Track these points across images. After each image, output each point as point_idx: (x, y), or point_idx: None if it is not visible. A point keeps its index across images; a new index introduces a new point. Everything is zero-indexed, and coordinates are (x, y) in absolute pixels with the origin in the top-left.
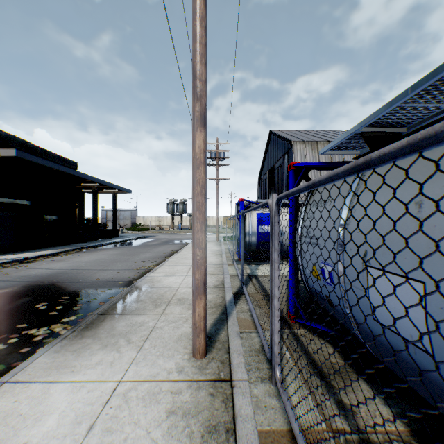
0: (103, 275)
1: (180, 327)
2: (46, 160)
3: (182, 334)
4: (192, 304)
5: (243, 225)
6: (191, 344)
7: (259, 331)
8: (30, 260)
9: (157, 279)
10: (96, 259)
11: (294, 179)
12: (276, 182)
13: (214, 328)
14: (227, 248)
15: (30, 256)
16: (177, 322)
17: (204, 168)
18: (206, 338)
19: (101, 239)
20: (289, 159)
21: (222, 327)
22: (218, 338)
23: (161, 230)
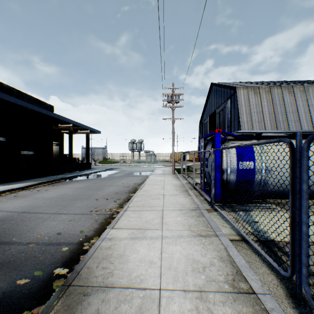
0: (51, 226)
1: None
2: (19, 99)
3: None
4: None
5: (307, 163)
6: None
7: None
8: None
9: (119, 248)
10: (58, 195)
11: None
12: (217, 124)
13: None
14: (187, 181)
15: None
16: None
17: None
18: None
19: (75, 171)
20: (232, 103)
21: None
22: None
23: (124, 163)
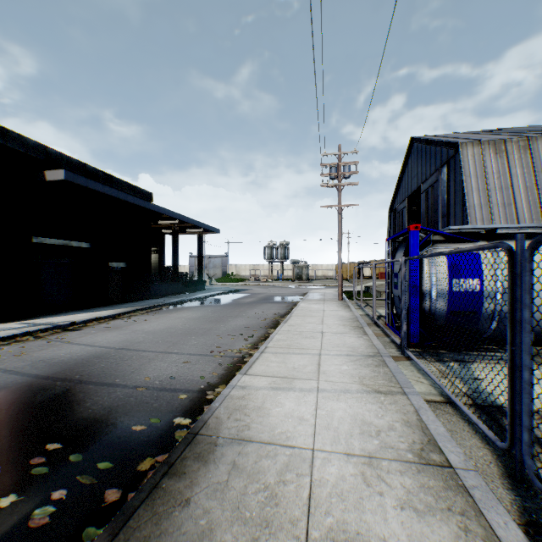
0: (160, 368)
1: None
2: (107, 186)
3: None
4: None
5: (530, 280)
6: None
7: None
8: (79, 325)
9: (256, 399)
10: (163, 328)
11: None
12: (423, 212)
13: None
14: (364, 313)
15: (80, 319)
16: None
17: None
18: None
19: (182, 293)
20: (450, 173)
21: None
22: None
23: (257, 281)
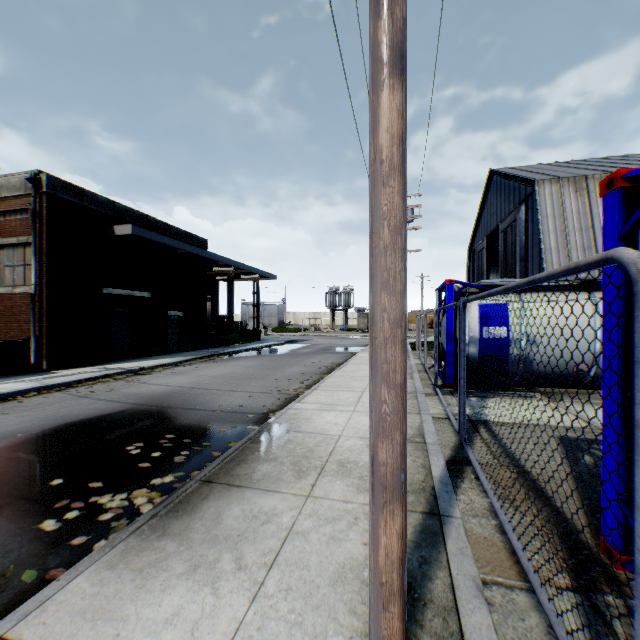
0: (229, 400)
1: (342, 540)
2: (168, 238)
3: (347, 560)
4: (370, 522)
5: (464, 325)
6: (367, 601)
7: (544, 606)
8: (147, 371)
9: (306, 414)
10: (225, 373)
11: (623, 211)
12: (501, 254)
13: (417, 555)
14: (420, 362)
15: (147, 365)
16: (336, 522)
17: (400, 184)
18: (405, 610)
19: (237, 344)
20: (528, 212)
21: (434, 554)
22: (430, 591)
23: (317, 332)
